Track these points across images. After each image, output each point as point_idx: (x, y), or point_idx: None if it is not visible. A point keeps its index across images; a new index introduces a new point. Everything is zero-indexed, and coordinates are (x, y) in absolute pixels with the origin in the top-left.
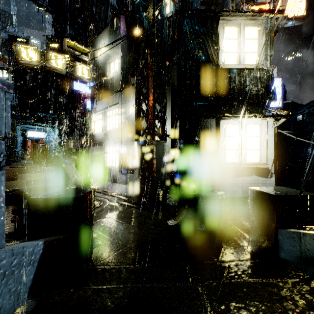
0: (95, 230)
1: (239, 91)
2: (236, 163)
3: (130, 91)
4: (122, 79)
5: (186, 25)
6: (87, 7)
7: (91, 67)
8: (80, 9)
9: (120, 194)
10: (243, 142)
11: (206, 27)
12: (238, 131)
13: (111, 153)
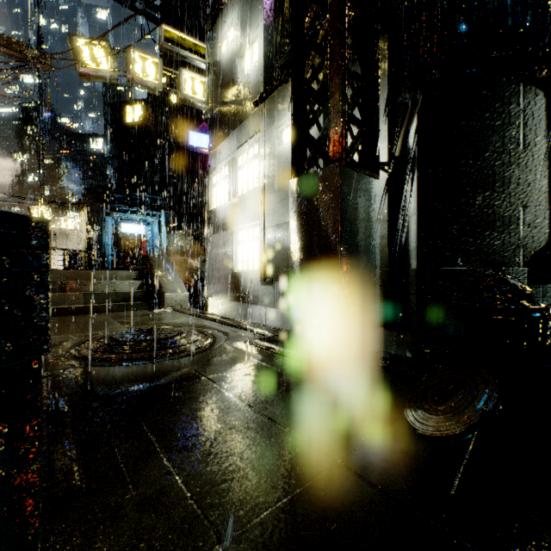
0: (141, 420)
1: None
2: None
3: (283, 94)
4: (266, 78)
5: None
6: None
7: (211, 80)
8: None
9: (258, 325)
10: None
11: None
12: None
13: (245, 242)
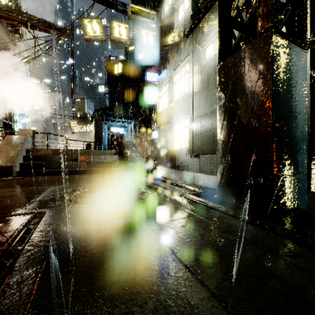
0: (72, 273)
1: None
2: None
3: (207, 22)
4: (194, 18)
5: None
6: None
7: (158, 33)
8: None
9: (189, 183)
10: None
11: None
12: None
13: (179, 130)
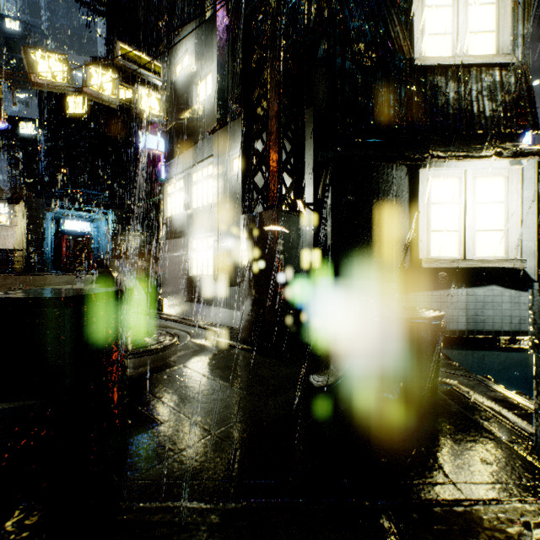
0: (148, 392)
1: (456, 113)
2: (455, 259)
3: (234, 130)
4: (219, 110)
5: None
6: None
7: (166, 97)
8: None
9: (214, 324)
10: (469, 213)
11: None
12: (458, 191)
13: (200, 250)
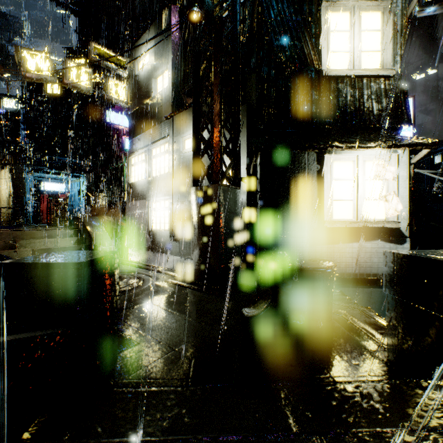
0: (126, 322)
1: (352, 112)
2: (350, 221)
3: (186, 117)
4: (174, 100)
5: (271, 11)
6: (125, 2)
7: (130, 86)
8: (115, 4)
9: (171, 269)
10: (360, 187)
11: (302, 13)
12: (352, 171)
13: (158, 210)
